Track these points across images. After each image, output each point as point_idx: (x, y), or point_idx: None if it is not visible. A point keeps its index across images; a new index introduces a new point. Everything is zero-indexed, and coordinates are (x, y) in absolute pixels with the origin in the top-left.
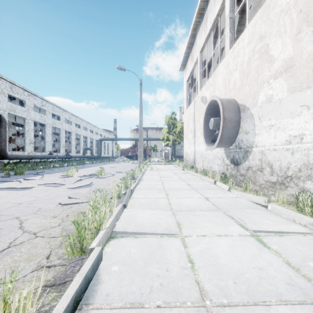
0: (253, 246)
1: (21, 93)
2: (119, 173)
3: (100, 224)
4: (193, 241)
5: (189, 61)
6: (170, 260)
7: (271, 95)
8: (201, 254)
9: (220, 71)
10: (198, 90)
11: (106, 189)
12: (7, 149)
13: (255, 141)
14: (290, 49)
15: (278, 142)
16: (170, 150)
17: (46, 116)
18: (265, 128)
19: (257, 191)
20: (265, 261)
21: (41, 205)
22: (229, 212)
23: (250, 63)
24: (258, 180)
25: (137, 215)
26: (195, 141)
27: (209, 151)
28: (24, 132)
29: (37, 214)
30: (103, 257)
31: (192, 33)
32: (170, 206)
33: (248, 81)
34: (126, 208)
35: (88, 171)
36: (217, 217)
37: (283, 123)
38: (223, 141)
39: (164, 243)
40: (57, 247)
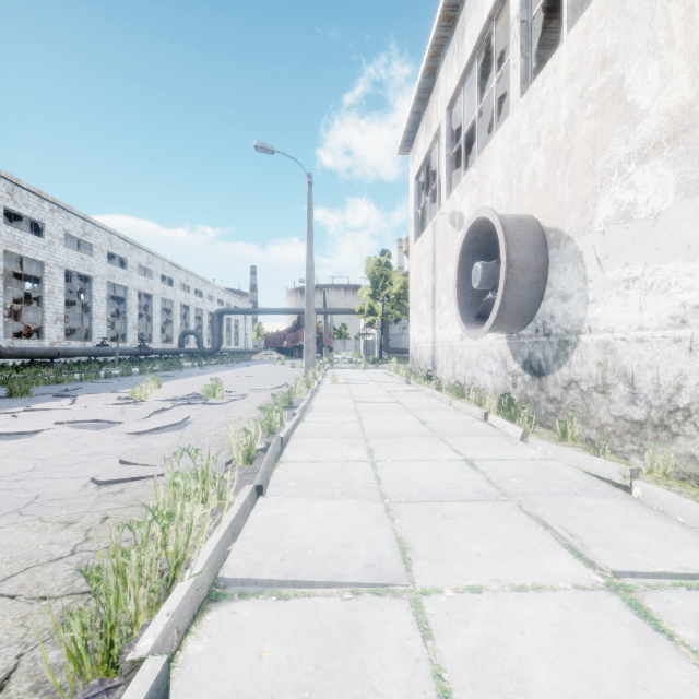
0: (624, 629)
1: (35, 206)
2: (257, 393)
3: (177, 564)
4: (448, 611)
5: (421, 131)
6: (383, 693)
7: (630, 204)
8: (476, 666)
9: (496, 150)
10: (442, 197)
11: (221, 437)
12: (2, 335)
13: (587, 317)
14: (685, 85)
15: (650, 320)
16: (378, 336)
17: (94, 259)
18: (614, 286)
19: (593, 443)
20: (677, 697)
21: (45, 484)
22: (534, 506)
23: (574, 128)
24: (595, 414)
25: (290, 520)
26: (436, 317)
27: (469, 341)
28: (42, 296)
29: (25, 516)
30: (175, 679)
31: (428, 67)
32: (380, 485)
33: (569, 172)
34: (264, 493)
35: (186, 388)
36: (504, 524)
37: (664, 273)
38: (506, 317)
39: (362, 619)
40: (44, 638)
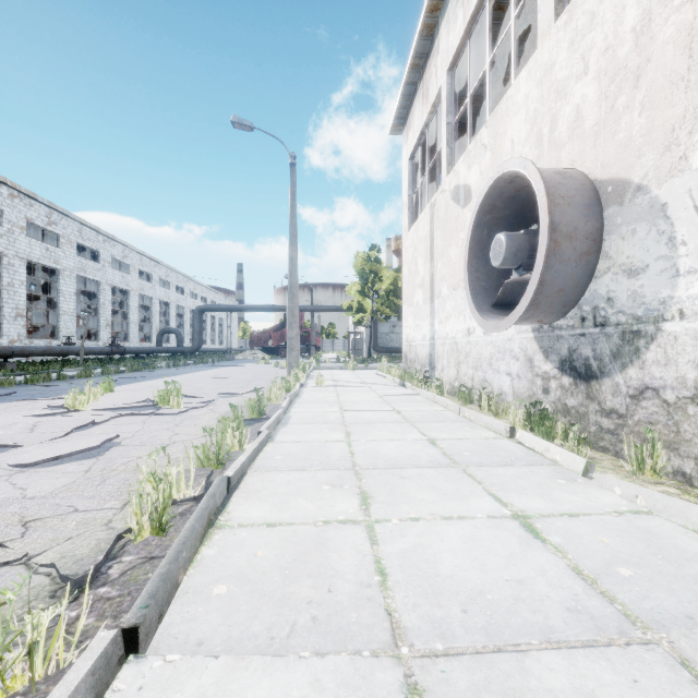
0: None
1: None
2: (226, 398)
3: None
4: None
5: (417, 104)
6: None
7: None
8: None
9: (518, 97)
10: (443, 172)
11: (140, 473)
12: None
13: (677, 296)
14: None
15: None
16: (367, 334)
17: (62, 250)
18: None
19: (688, 479)
20: None
21: None
22: None
23: (651, 30)
24: (693, 437)
25: None
26: (435, 310)
27: (479, 336)
28: None
29: None
30: None
31: (426, 24)
32: (386, 593)
33: (641, 95)
34: (149, 635)
35: (142, 392)
36: None
37: None
38: (543, 301)
39: None
40: None
